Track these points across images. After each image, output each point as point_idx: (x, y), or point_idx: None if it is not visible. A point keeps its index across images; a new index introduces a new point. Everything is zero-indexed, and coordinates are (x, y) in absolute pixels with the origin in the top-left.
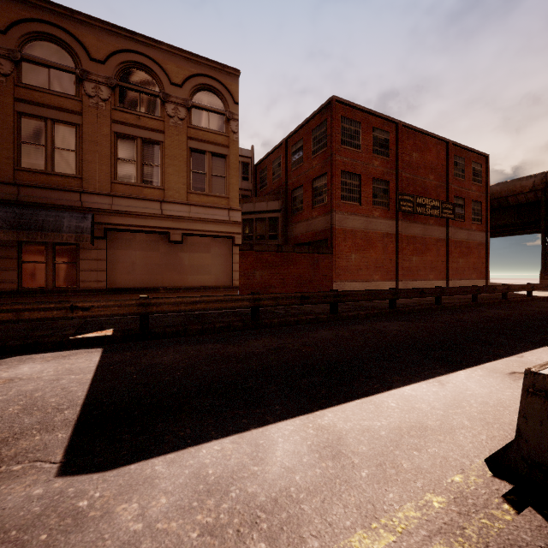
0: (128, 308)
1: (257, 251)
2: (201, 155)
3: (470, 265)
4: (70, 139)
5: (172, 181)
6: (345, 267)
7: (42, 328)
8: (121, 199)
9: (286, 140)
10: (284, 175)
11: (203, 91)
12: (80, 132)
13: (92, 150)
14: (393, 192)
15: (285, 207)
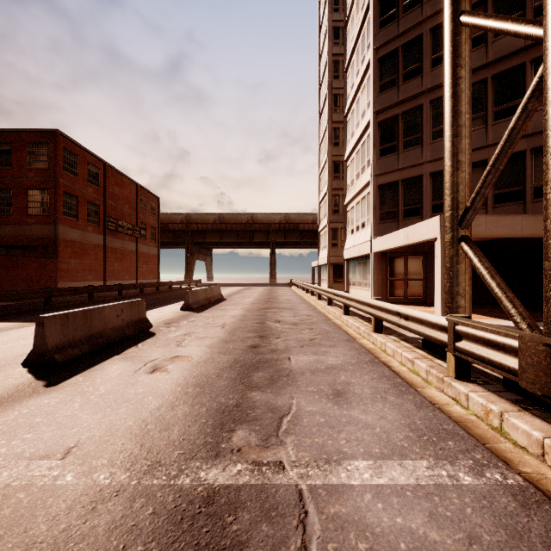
0: None
1: None
2: None
3: (150, 269)
4: None
5: None
6: (67, 270)
7: None
8: None
9: None
10: None
11: None
12: None
13: None
14: (102, 214)
15: None
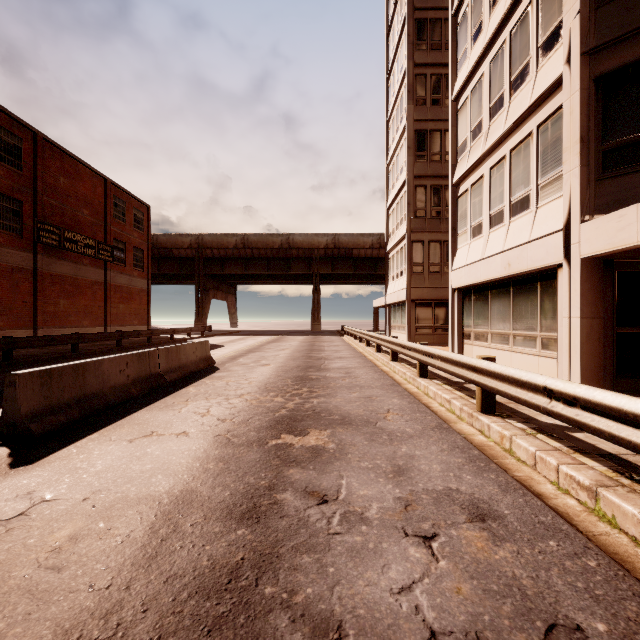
0: None
1: None
2: None
3: (132, 311)
4: None
5: None
6: None
7: None
8: None
9: None
10: None
11: None
12: None
13: None
14: (29, 216)
15: None
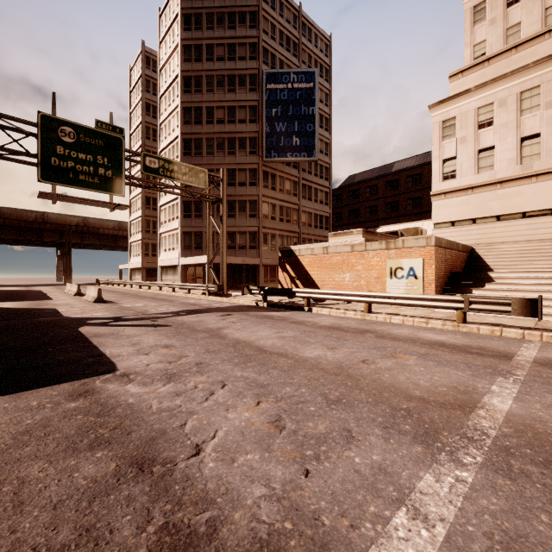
0: None
1: None
2: None
3: None
4: None
5: None
6: None
7: None
8: None
9: None
10: None
11: None
12: None
13: None
14: None
15: None
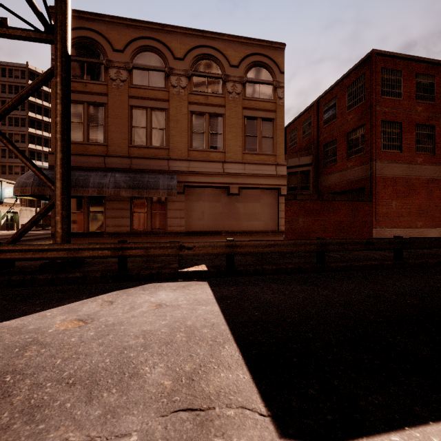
0: (219, 249)
1: (300, 200)
2: (253, 121)
3: None
4: (161, 121)
5: (231, 145)
6: (385, 214)
7: (154, 261)
8: (194, 163)
9: (317, 101)
10: (315, 133)
11: (255, 67)
12: (168, 114)
13: (175, 127)
14: (439, 136)
15: (316, 161)
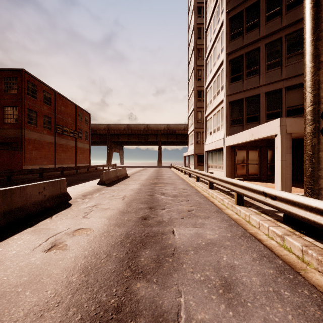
0: None
1: None
2: None
3: (84, 157)
4: None
5: None
6: (29, 158)
7: None
8: None
9: None
10: None
11: None
12: None
13: None
14: (53, 123)
15: None
